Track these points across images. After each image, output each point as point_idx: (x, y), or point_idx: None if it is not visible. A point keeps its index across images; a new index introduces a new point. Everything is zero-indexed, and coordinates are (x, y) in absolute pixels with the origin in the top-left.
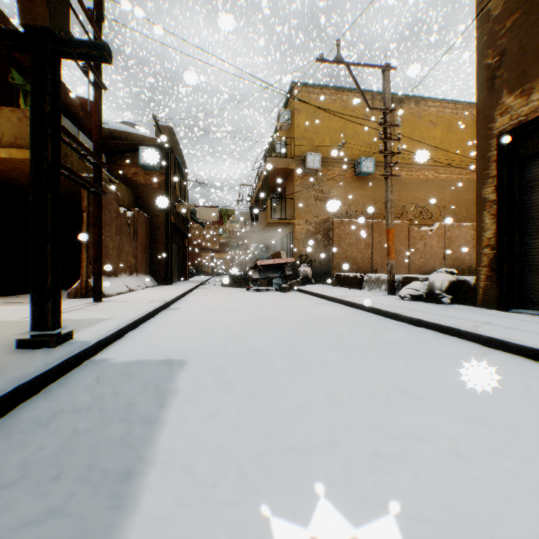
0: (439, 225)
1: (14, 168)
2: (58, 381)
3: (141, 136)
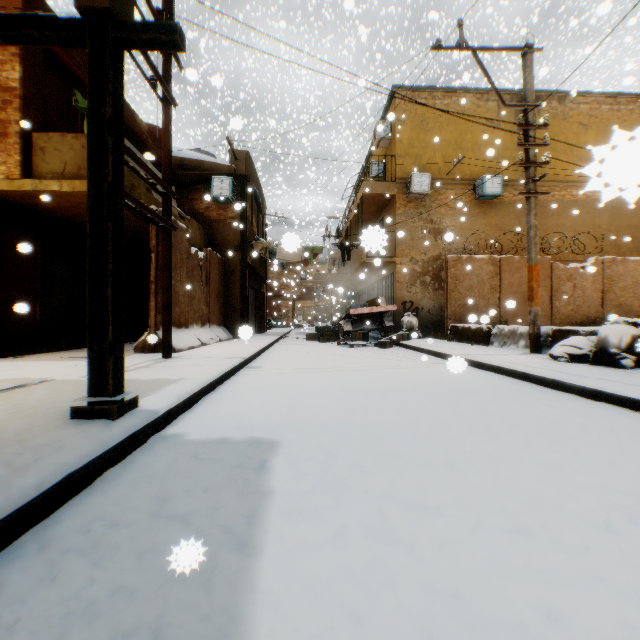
0: (594, 260)
1: (77, 204)
2: (118, 466)
3: (213, 163)
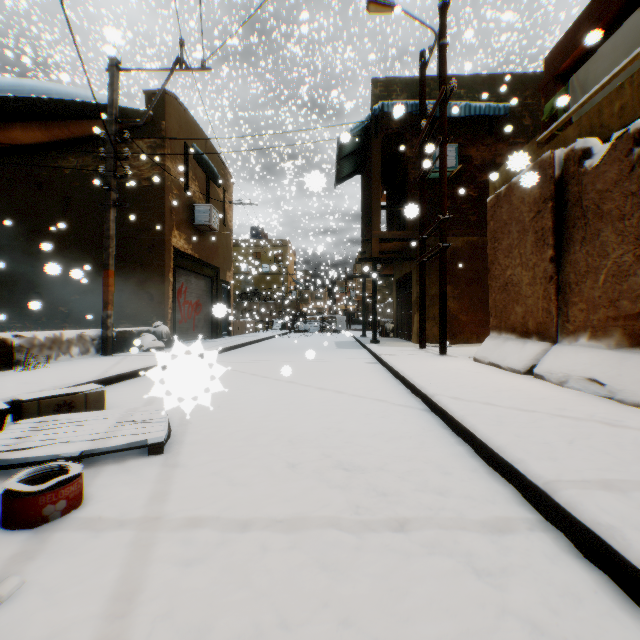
0: None
1: None
2: (363, 347)
3: None
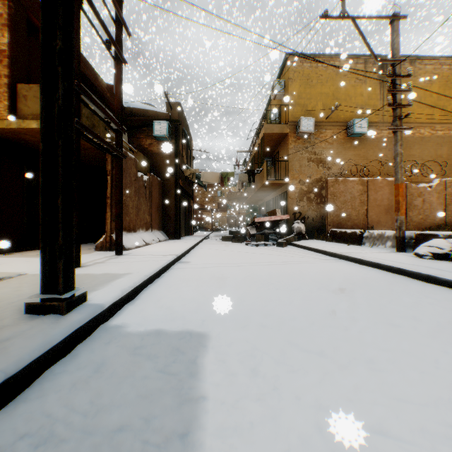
0: (438, 181)
1: None
2: (62, 361)
3: (155, 112)
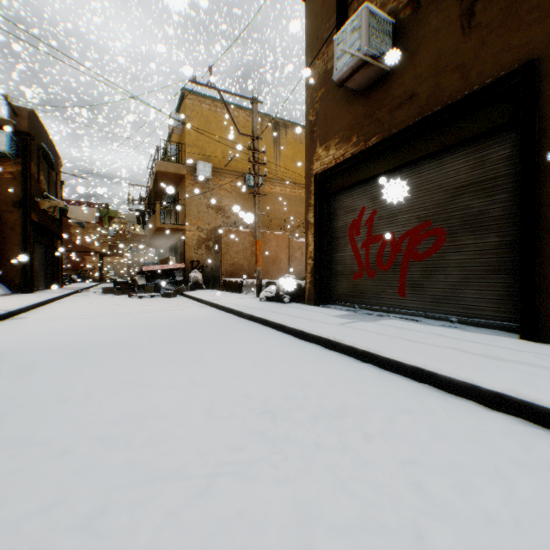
0: None
1: None
2: None
3: None
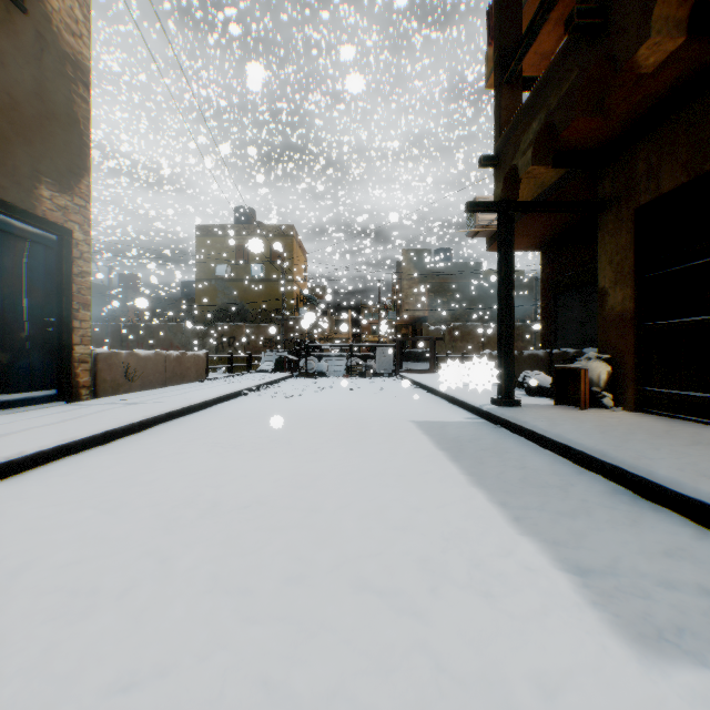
0: None
1: None
2: None
3: None
